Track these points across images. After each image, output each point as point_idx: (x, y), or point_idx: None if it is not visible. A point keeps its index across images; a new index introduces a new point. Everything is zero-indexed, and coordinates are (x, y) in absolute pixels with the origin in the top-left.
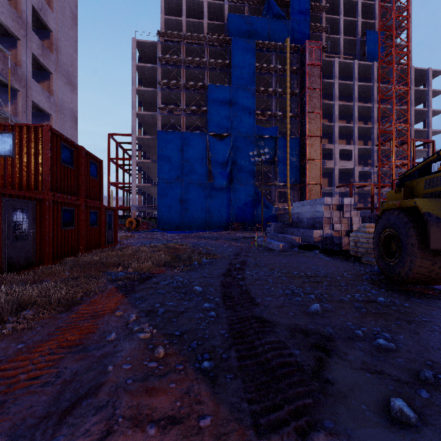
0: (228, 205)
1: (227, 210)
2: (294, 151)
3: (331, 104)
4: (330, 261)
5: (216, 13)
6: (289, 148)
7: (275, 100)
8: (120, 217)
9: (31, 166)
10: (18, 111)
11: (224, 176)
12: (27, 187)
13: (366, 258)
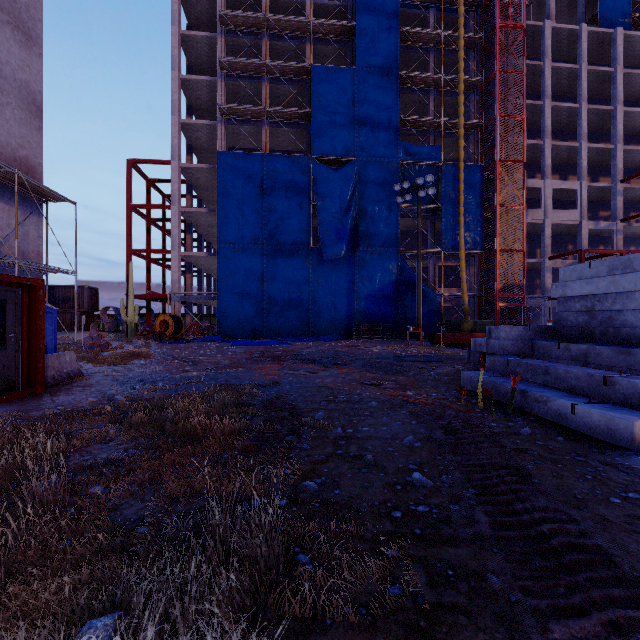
0: (349, 291)
1: (346, 300)
2: (472, 190)
3: (536, 106)
4: None
5: None
6: (463, 185)
7: (435, 99)
8: (158, 314)
9: None
10: None
11: (341, 236)
12: None
13: None
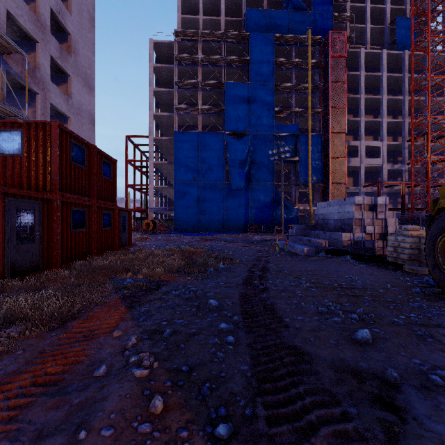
0: (246, 207)
1: (244, 212)
2: (316, 149)
3: (356, 98)
4: (365, 269)
5: (233, 9)
6: (311, 146)
7: (295, 96)
8: (138, 219)
9: (39, 165)
10: (37, 114)
11: (242, 176)
12: (36, 186)
13: (409, 265)
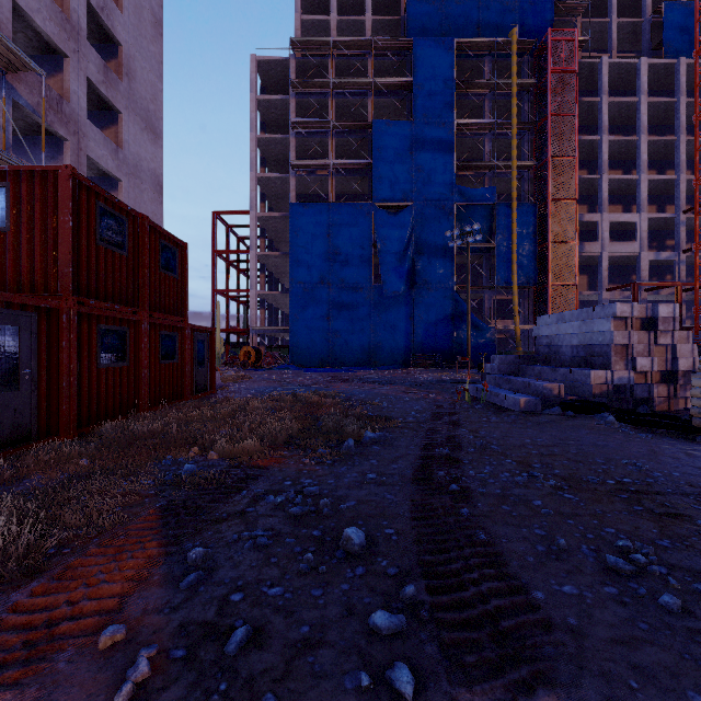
0: (407, 325)
1: (405, 333)
2: (526, 227)
3: (594, 141)
4: (654, 443)
5: (386, 3)
6: (517, 223)
7: (490, 141)
8: (233, 345)
9: (38, 247)
10: None
11: (400, 274)
12: (32, 286)
13: None
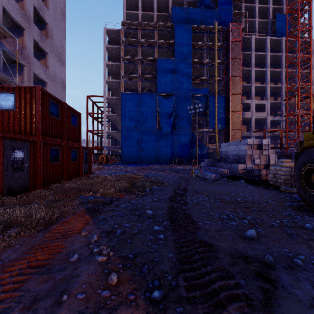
0: (172, 146)
1: (171, 149)
2: (221, 105)
3: (248, 70)
4: (254, 189)
5: (163, 7)
6: (217, 103)
7: (206, 69)
8: (95, 154)
9: (27, 117)
10: (24, 80)
11: (169, 124)
12: (25, 132)
13: (284, 187)
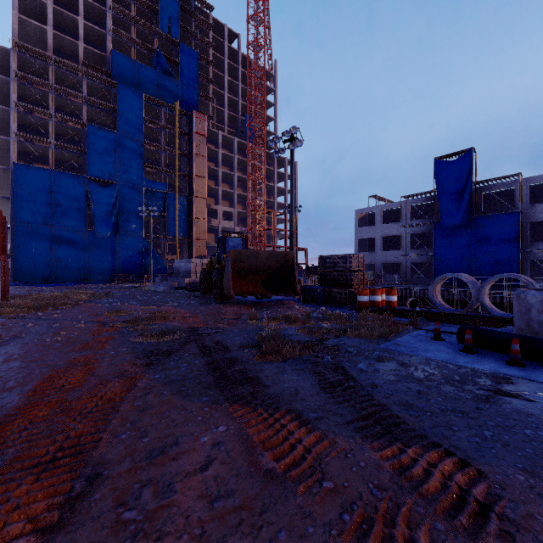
0: (113, 256)
1: (111, 261)
2: (183, 208)
3: (216, 170)
4: (188, 293)
5: (94, 36)
6: (178, 205)
7: (164, 156)
8: None
9: None
10: None
11: (108, 225)
12: None
13: None
